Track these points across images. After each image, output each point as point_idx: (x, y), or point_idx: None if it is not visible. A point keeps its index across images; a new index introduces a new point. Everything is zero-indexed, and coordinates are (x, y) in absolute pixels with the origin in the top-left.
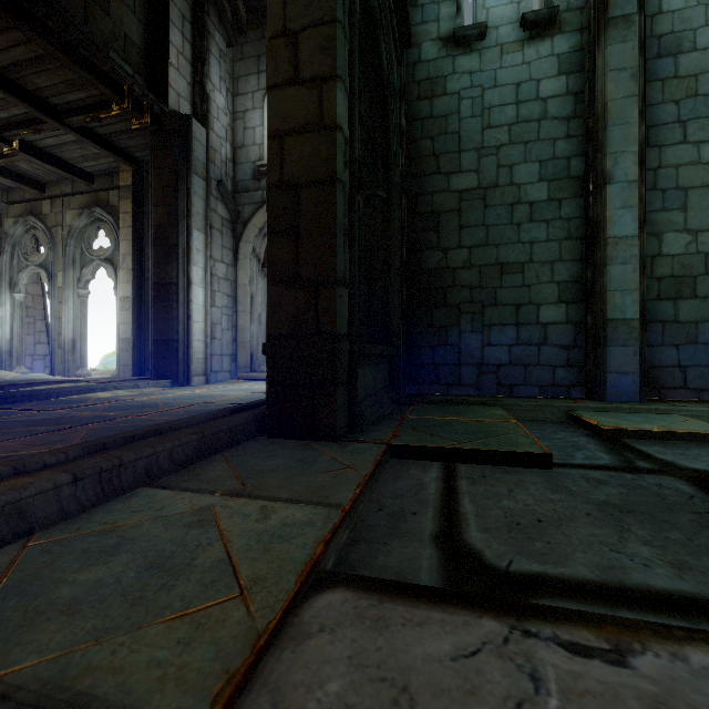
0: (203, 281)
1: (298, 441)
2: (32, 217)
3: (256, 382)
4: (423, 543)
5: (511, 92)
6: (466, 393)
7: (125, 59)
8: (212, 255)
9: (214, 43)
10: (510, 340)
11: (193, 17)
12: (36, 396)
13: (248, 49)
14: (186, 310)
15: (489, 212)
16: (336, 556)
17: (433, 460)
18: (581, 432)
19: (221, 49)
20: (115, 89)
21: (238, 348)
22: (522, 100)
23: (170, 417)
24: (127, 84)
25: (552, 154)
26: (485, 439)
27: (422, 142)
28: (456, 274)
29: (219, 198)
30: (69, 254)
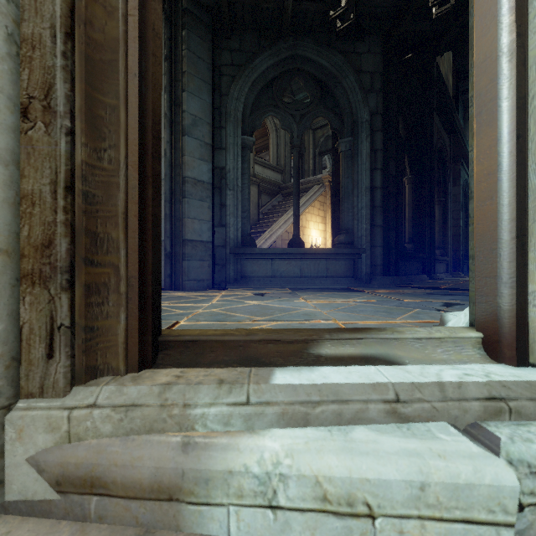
0: None
1: None
2: None
3: None
4: None
5: None
6: None
7: None
8: None
9: None
10: None
11: None
12: None
13: None
14: None
15: None
16: None
17: None
18: None
19: None
20: None
21: None
22: None
23: None
24: None
25: None
26: None
27: None
28: None
29: None
30: None
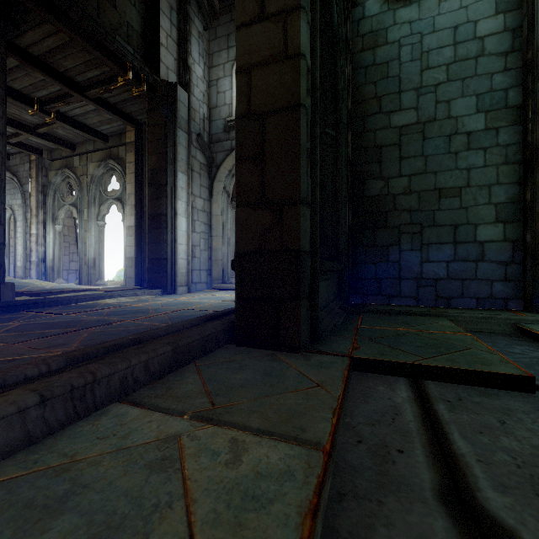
0: (186, 213)
1: (264, 350)
2: (67, 169)
3: (226, 292)
4: (428, 506)
5: (448, 35)
6: (406, 304)
7: (128, 42)
8: (192, 192)
9: (194, 27)
10: (447, 257)
11: (178, 7)
12: (60, 301)
13: (220, 30)
14: (173, 235)
15: (427, 143)
16: (322, 522)
17: (398, 375)
18: (537, 346)
19: (199, 31)
20: (120, 64)
21: (213, 264)
22: (459, 41)
23: (156, 322)
24: (129, 61)
25: (489, 87)
26: (448, 354)
27: (366, 87)
28: (397, 199)
29: (198, 148)
30: (91, 195)
